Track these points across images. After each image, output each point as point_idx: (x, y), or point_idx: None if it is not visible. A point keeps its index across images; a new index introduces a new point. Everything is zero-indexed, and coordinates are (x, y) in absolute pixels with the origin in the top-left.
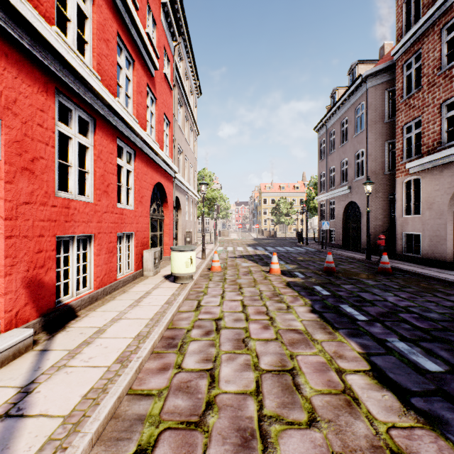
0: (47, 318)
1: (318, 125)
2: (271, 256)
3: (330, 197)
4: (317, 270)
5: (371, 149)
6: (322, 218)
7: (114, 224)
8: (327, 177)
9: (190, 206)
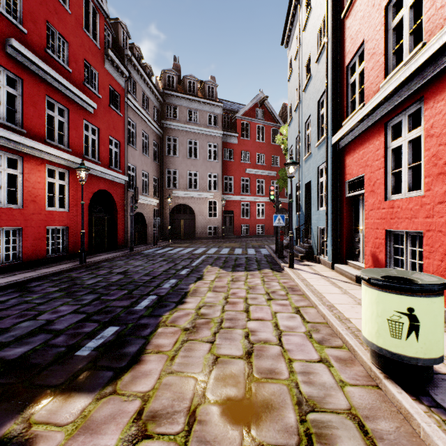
0: None
1: None
2: None
3: None
4: None
5: None
6: None
7: None
8: None
9: None
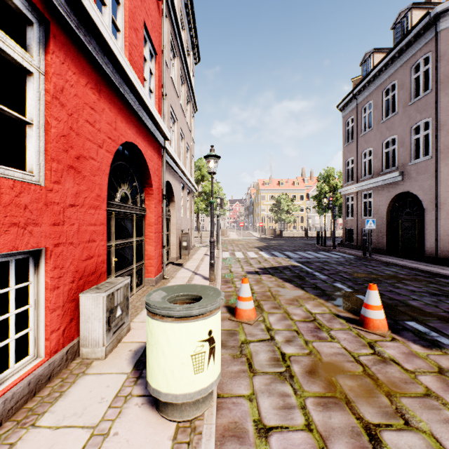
0: None
1: (344, 101)
2: (308, 270)
3: (365, 188)
4: (440, 313)
5: (445, 116)
6: (348, 214)
7: None
8: (358, 164)
9: (186, 198)
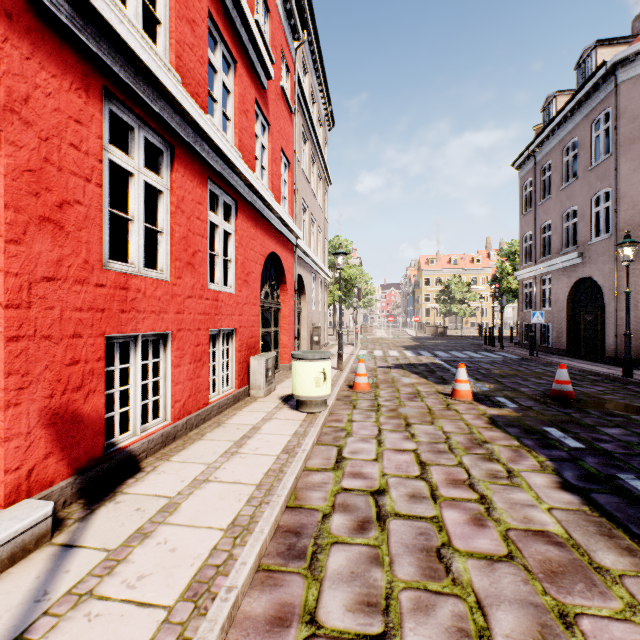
0: (86, 476)
1: (520, 158)
2: (446, 366)
3: (543, 272)
4: (537, 395)
5: (625, 187)
6: (526, 305)
7: (204, 316)
8: (536, 240)
9: (318, 289)
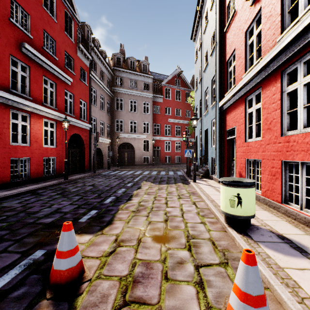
0: None
1: None
2: None
3: None
4: None
5: None
6: None
7: (277, 152)
8: None
9: None
